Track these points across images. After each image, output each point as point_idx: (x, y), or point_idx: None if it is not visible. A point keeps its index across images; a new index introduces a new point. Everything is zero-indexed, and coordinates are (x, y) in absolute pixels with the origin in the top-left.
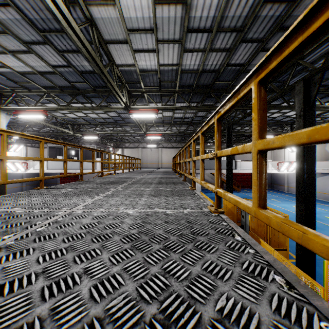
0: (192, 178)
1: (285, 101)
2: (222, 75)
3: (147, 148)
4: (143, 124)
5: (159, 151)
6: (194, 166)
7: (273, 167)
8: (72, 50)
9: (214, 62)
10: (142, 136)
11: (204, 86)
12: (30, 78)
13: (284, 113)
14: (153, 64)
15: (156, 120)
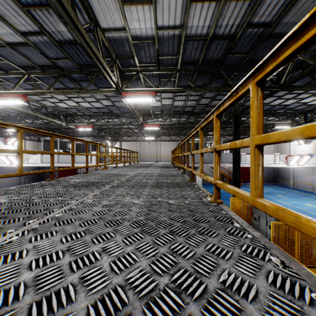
0: (215, 183)
1: (312, 79)
2: (238, 44)
3: (146, 141)
4: (140, 114)
5: (158, 145)
6: (218, 160)
7: (281, 161)
8: (39, 4)
9: (230, 22)
10: (139, 128)
11: (212, 62)
12: (1, 54)
13: (300, 99)
14: (149, 26)
15: (153, 109)
